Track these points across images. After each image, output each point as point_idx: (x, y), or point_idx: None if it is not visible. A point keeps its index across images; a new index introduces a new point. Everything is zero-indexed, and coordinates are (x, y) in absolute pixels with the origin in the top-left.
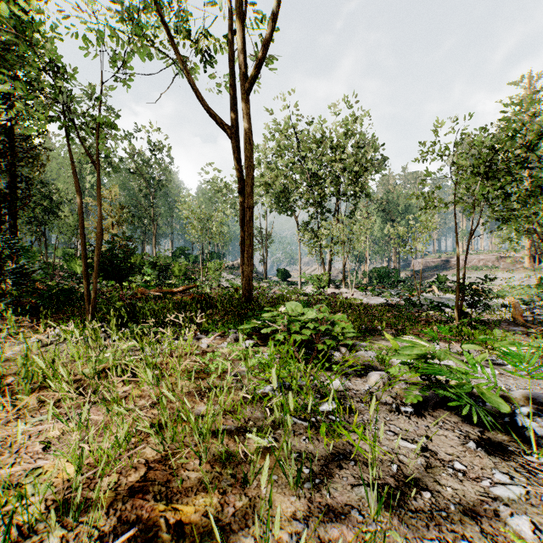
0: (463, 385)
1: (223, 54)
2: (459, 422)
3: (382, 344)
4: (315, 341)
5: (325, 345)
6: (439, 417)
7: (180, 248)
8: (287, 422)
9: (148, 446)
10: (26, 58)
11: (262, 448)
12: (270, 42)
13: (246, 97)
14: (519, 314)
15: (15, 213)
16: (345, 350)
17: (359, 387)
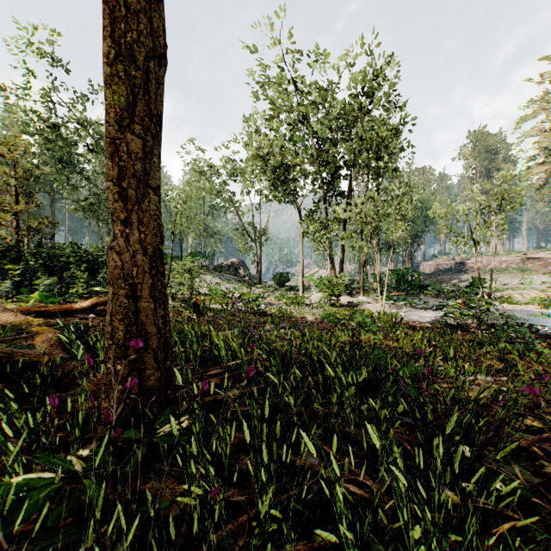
0: None
1: None
2: None
3: None
4: None
5: None
6: None
7: None
8: None
9: None
10: None
11: None
12: None
13: None
14: None
15: None
16: None
17: None
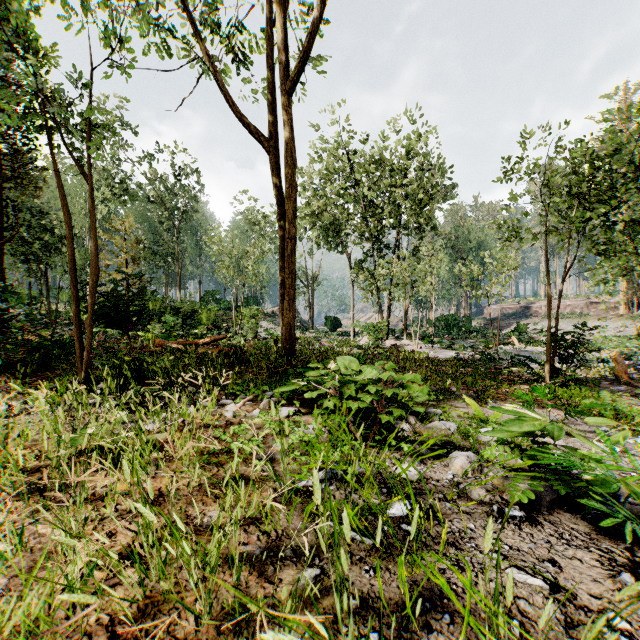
0: (603, 482)
1: (259, 53)
2: (592, 534)
3: (461, 411)
4: (376, 410)
5: (391, 416)
6: (560, 525)
7: (210, 291)
8: (341, 560)
9: (119, 588)
10: (1, 41)
11: (302, 589)
12: (316, 29)
13: (286, 98)
14: (623, 371)
15: (2, 246)
16: (415, 420)
17: (439, 475)
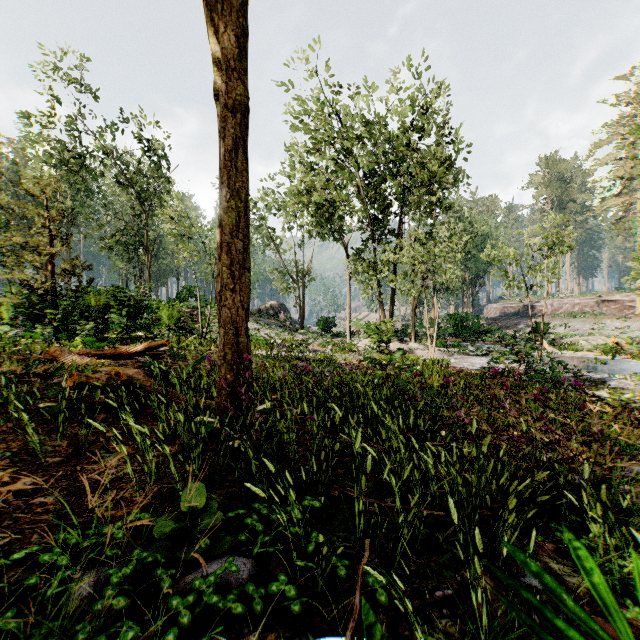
0: None
1: None
2: None
3: None
4: None
5: None
6: None
7: (187, 287)
8: None
9: None
10: None
11: None
12: None
13: None
14: None
15: None
16: None
17: None
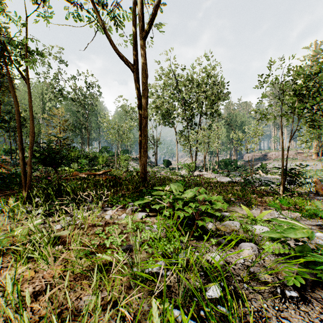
0: None
1: (128, 20)
2: None
3: (240, 214)
4: (194, 216)
5: (204, 222)
6: (322, 302)
7: (104, 147)
8: None
9: None
10: None
11: None
12: (158, 3)
13: (142, 41)
14: (320, 188)
15: None
16: (215, 219)
17: (235, 260)
